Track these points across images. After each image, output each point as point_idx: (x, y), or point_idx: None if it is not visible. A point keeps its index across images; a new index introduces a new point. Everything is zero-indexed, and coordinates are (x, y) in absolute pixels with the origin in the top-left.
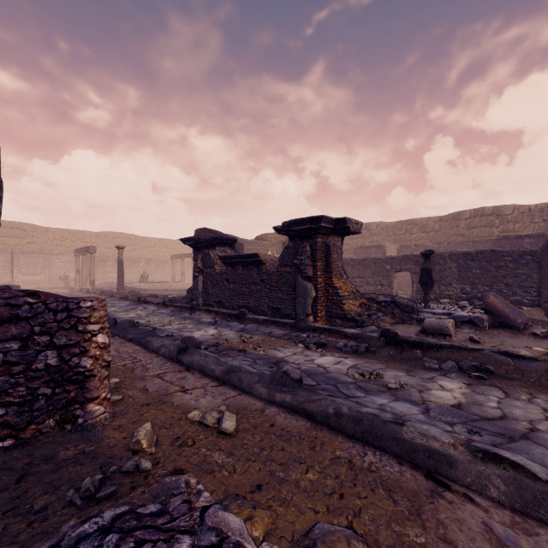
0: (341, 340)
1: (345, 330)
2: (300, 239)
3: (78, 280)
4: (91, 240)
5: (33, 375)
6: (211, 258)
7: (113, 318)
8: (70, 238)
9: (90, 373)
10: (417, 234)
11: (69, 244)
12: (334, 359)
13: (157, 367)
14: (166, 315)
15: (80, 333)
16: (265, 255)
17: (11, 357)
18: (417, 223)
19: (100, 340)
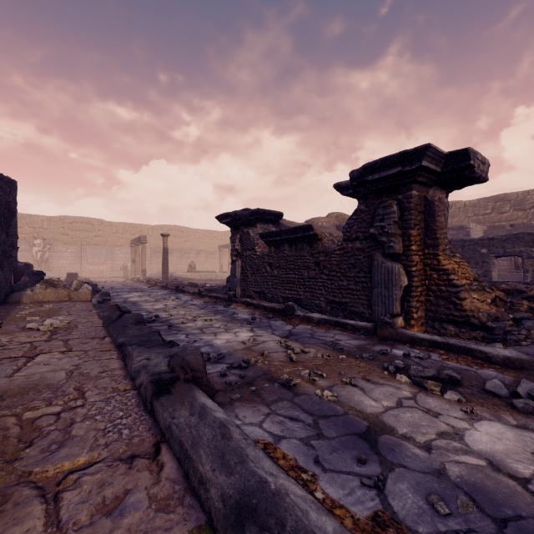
0: (481, 370)
1: (484, 348)
2: (378, 196)
3: (133, 270)
4: (148, 232)
5: None
6: (251, 237)
7: (127, 310)
8: (130, 231)
9: None
10: (509, 212)
11: (129, 237)
12: (515, 435)
13: (91, 436)
14: (196, 307)
15: None
16: (322, 227)
17: None
18: (509, 199)
19: None
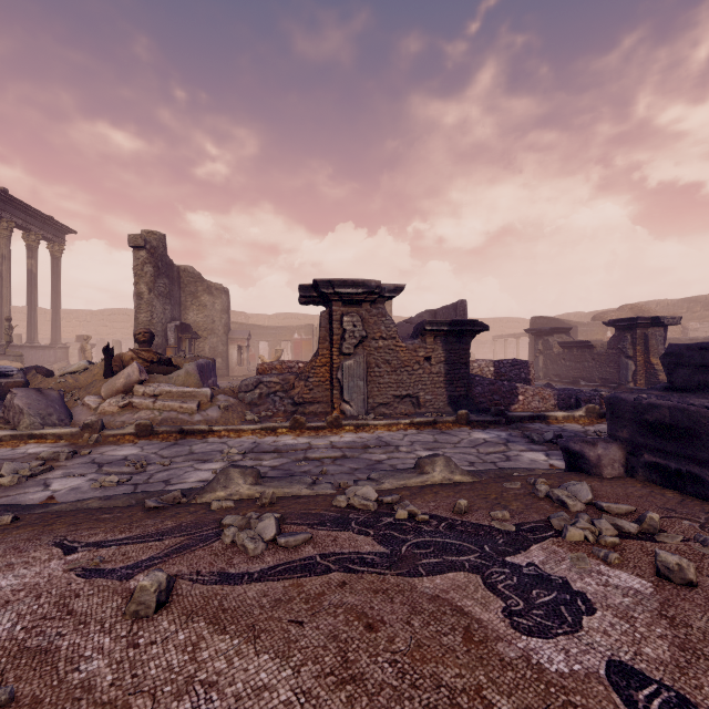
0: None
1: None
2: (623, 331)
3: None
4: None
5: (520, 378)
6: (550, 343)
7: None
8: None
9: (531, 381)
10: None
11: None
12: None
13: None
14: None
15: (528, 370)
16: (596, 341)
17: (517, 373)
18: None
19: (533, 372)
